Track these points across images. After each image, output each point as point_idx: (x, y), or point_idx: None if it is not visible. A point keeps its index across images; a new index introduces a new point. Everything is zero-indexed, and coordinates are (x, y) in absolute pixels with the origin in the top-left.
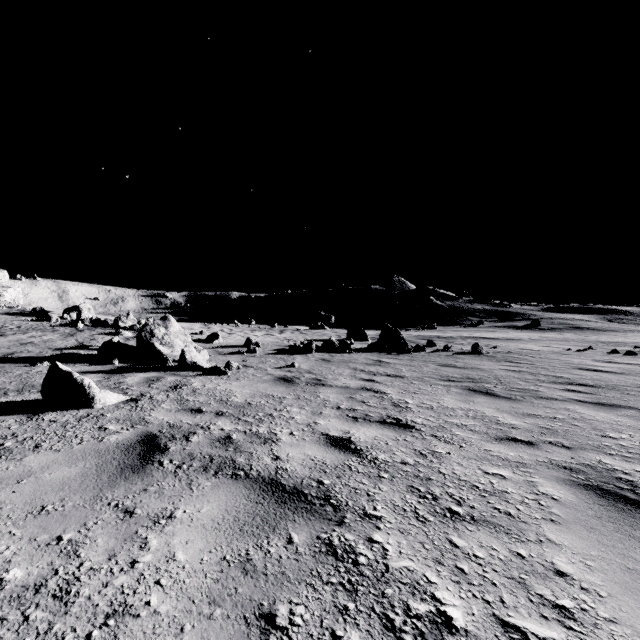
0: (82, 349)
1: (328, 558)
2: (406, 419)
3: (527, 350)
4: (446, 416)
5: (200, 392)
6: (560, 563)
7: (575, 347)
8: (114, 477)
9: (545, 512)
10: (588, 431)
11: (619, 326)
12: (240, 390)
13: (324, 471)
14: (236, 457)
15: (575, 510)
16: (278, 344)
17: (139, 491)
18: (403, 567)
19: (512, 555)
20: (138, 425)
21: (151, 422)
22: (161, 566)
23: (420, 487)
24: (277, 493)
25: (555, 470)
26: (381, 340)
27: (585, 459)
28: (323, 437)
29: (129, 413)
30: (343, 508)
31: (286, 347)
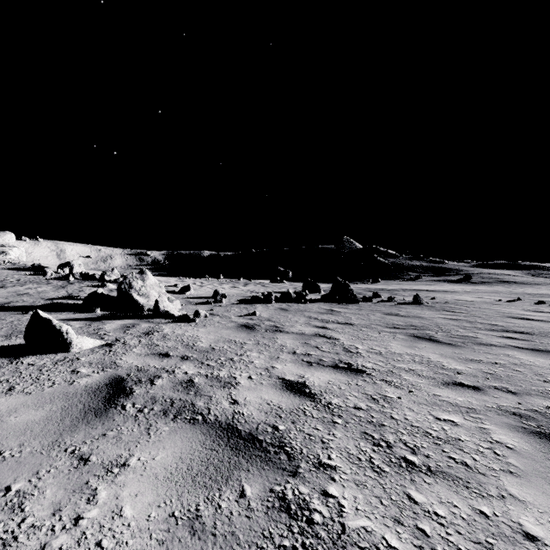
0: (70, 299)
1: (281, 515)
2: (357, 364)
3: (462, 301)
4: (394, 361)
5: (169, 338)
6: (528, 524)
7: (505, 298)
8: (76, 421)
9: (502, 462)
10: (530, 376)
11: (542, 280)
12: (206, 336)
13: (279, 416)
14: (196, 401)
15: (532, 460)
16: (242, 295)
17: (98, 436)
18: (360, 527)
19: (475, 513)
20: (108, 368)
21: (121, 366)
22: (105, 523)
23: (374, 434)
24: (232, 439)
25: (505, 416)
26: (332, 292)
27: (532, 405)
28: (279, 381)
29: (102, 357)
30: (297, 456)
31: (249, 298)
